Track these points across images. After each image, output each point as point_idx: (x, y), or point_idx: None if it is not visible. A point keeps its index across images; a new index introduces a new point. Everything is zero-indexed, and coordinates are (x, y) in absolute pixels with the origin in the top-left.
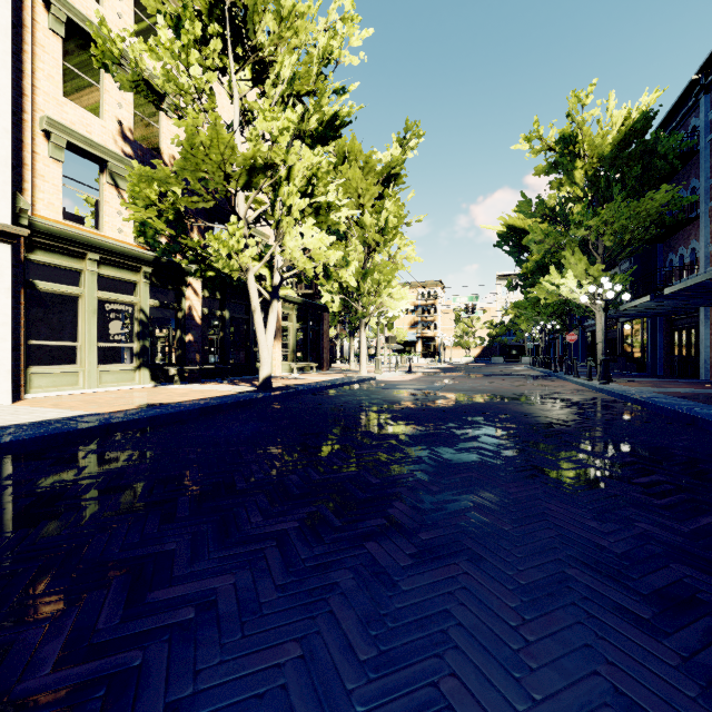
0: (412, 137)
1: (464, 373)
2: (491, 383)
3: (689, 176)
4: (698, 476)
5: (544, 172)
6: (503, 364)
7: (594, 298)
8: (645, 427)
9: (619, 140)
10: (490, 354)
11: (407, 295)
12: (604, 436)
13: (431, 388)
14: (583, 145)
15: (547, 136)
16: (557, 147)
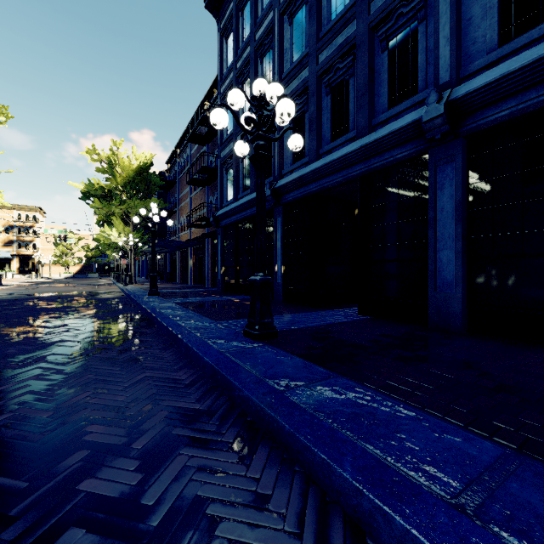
0: (1, 115)
1: (54, 284)
2: (66, 288)
3: (175, 191)
4: (94, 303)
5: (102, 172)
6: (98, 278)
7: (126, 244)
8: (107, 297)
9: (136, 170)
10: (88, 270)
11: (0, 214)
12: (85, 299)
13: (15, 292)
14: (120, 166)
15: (101, 155)
16: (108, 161)
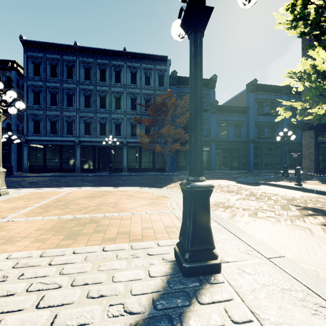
0: None
1: None
2: None
3: None
4: None
5: None
6: None
7: None
8: None
9: None
10: None
11: None
12: None
13: None
14: None
15: None
16: None
